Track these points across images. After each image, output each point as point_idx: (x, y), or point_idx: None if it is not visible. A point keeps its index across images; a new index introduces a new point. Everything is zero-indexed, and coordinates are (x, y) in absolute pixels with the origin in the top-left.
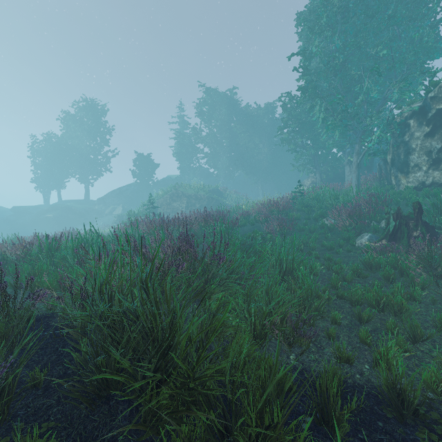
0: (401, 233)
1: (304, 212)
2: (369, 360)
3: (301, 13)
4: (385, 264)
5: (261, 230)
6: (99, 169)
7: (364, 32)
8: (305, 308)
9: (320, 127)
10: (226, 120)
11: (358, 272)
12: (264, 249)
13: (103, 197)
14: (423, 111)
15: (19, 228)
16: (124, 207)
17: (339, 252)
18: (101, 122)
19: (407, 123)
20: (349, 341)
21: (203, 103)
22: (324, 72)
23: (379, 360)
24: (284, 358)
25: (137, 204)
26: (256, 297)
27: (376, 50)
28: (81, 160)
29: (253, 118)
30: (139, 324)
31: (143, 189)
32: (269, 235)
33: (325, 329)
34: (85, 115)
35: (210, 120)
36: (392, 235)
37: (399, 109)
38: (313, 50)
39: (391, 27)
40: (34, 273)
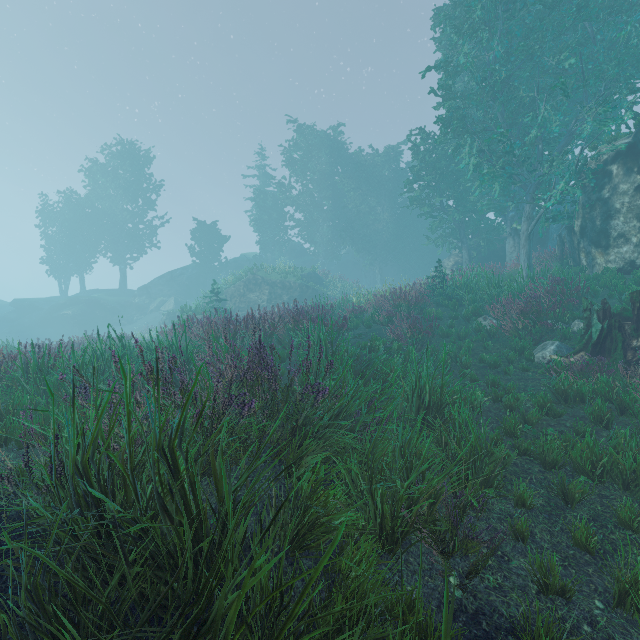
0: (612, 342)
1: (447, 307)
2: (599, 589)
3: (441, 8)
4: (590, 394)
5: (382, 335)
6: (141, 244)
7: (539, 32)
8: (468, 476)
9: (469, 179)
10: (328, 172)
11: (547, 407)
12: (392, 369)
13: (146, 286)
14: (634, 151)
15: (23, 330)
16: (178, 300)
17: (509, 372)
18: (144, 175)
19: (607, 171)
20: (554, 543)
21: (294, 147)
22: (478, 95)
23: (625, 594)
24: (438, 583)
25: (196, 296)
26: (383, 460)
27: (556, 61)
28: (114, 231)
29: (367, 169)
30: (149, 542)
31: (206, 274)
32: (396, 345)
33: (506, 517)
34: (120, 165)
35: (304, 172)
36: (597, 346)
37: (593, 149)
38: (461, 61)
39: (580, 24)
40: (7, 411)
